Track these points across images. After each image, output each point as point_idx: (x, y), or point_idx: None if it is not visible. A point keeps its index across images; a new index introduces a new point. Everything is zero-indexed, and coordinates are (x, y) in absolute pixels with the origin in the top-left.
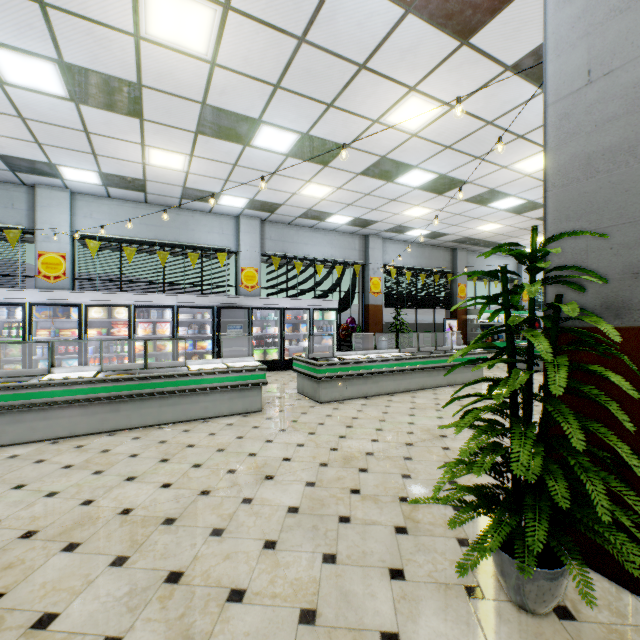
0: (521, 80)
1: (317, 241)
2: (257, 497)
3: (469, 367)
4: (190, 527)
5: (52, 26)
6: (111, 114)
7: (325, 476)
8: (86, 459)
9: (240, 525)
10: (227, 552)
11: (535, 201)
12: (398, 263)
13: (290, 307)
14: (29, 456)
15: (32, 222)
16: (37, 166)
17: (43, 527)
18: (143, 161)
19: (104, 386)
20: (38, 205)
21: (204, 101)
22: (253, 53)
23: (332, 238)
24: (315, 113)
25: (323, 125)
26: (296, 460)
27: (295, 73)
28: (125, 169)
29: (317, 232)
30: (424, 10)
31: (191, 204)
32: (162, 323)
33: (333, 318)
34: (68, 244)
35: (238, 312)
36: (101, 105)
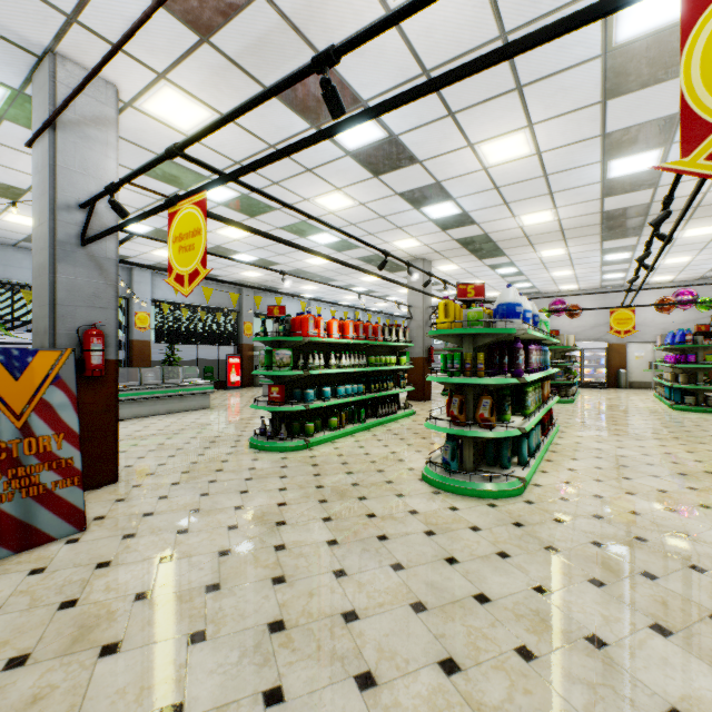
0: (155, 180)
1: None
2: None
3: (195, 396)
4: None
5: None
6: None
7: None
8: None
9: None
10: None
11: (267, 259)
12: (174, 299)
13: (6, 341)
14: None
15: None
16: None
17: None
18: None
19: None
20: None
21: None
22: None
23: None
24: None
25: None
26: None
27: None
28: None
29: None
30: (18, 121)
31: None
32: None
33: None
34: None
35: None
36: None
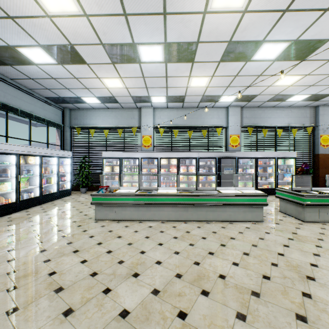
0: None
1: (277, 115)
2: (313, 294)
3: None
4: (274, 305)
5: (166, 25)
6: (179, 64)
7: None
8: (181, 235)
9: (317, 318)
10: None
11: None
12: None
13: (261, 157)
14: (156, 228)
15: (139, 123)
16: (143, 99)
17: (183, 273)
18: (187, 86)
19: (181, 198)
20: (142, 116)
21: (230, 40)
22: None
23: (288, 111)
24: (310, 21)
25: (313, 28)
26: (323, 268)
27: None
28: (177, 92)
29: (277, 109)
30: None
31: (203, 104)
32: (191, 166)
33: (291, 163)
34: (152, 131)
35: (228, 160)
36: (176, 60)
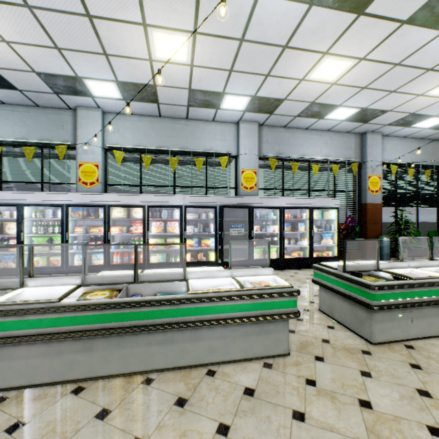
0: None
1: (312, 142)
2: None
3: None
4: None
5: None
6: None
7: None
8: None
9: None
10: None
11: None
12: (397, 160)
13: (289, 206)
14: None
15: (76, 139)
16: (69, 83)
17: None
18: (149, 56)
19: (69, 315)
20: (78, 124)
21: None
22: None
23: (327, 138)
24: None
25: None
26: None
27: None
28: (136, 72)
29: (312, 133)
30: None
31: (197, 112)
32: (171, 222)
33: (333, 217)
34: (100, 155)
35: (238, 211)
36: None
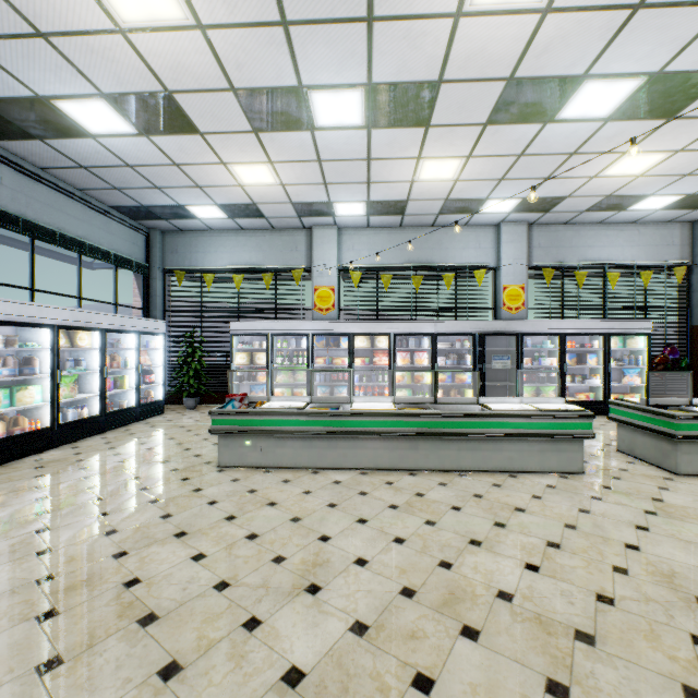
0: None
1: (607, 240)
2: None
3: None
4: (631, 664)
5: (372, 44)
6: (397, 131)
7: None
8: (406, 501)
9: None
10: None
11: None
12: None
13: (573, 332)
14: (350, 485)
15: (309, 261)
16: (318, 208)
17: (417, 586)
18: (412, 178)
19: (404, 420)
20: (314, 245)
21: (511, 75)
22: None
23: (632, 233)
24: (692, 28)
25: None
26: None
27: None
28: (391, 192)
29: (607, 228)
30: None
31: (446, 219)
32: (419, 352)
33: (641, 346)
34: (336, 277)
35: (500, 339)
36: (391, 123)
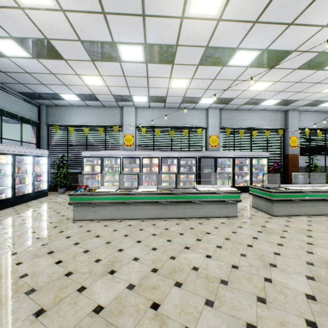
0: None
1: (252, 117)
2: (273, 279)
3: None
4: (240, 290)
5: (145, 26)
6: (160, 65)
7: (318, 274)
8: (160, 232)
9: (275, 299)
10: (279, 319)
11: None
12: (310, 126)
13: (238, 156)
14: (136, 226)
15: (121, 122)
16: (125, 97)
17: (159, 267)
18: (168, 86)
19: (161, 196)
20: (124, 115)
21: (207, 45)
22: (246, 4)
23: (262, 114)
24: (277, 33)
25: (280, 40)
26: (284, 255)
27: (271, 8)
28: (159, 92)
29: (252, 112)
30: None
31: (184, 105)
32: (172, 165)
33: (265, 163)
34: (134, 130)
35: (208, 160)
36: (156, 61)
